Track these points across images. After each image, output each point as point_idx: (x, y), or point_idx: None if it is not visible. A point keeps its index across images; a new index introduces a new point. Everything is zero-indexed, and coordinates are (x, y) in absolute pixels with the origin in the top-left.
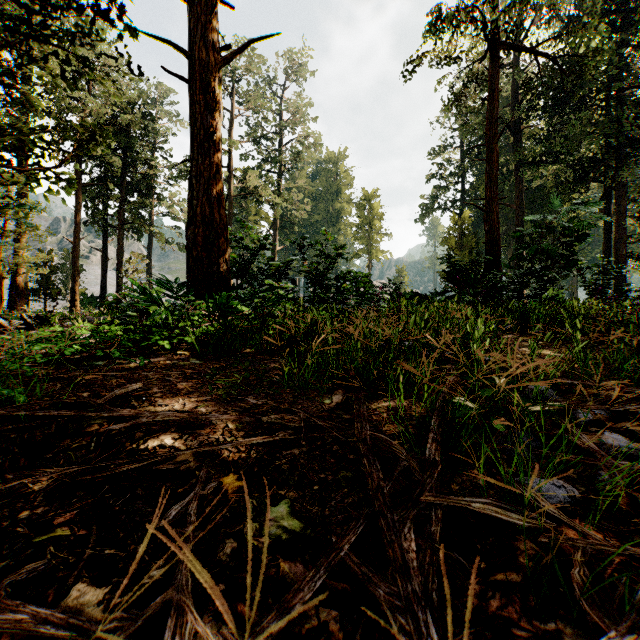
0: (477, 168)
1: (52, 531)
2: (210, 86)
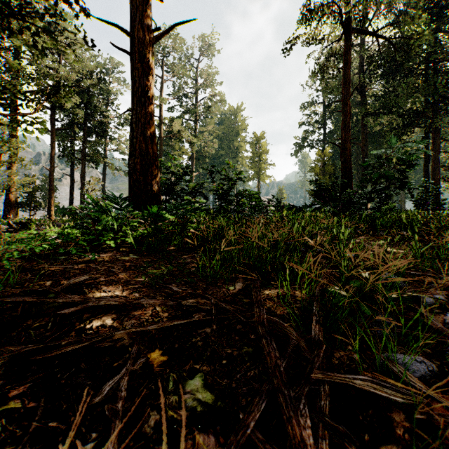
0: (334, 118)
1: (7, 404)
2: (145, 57)
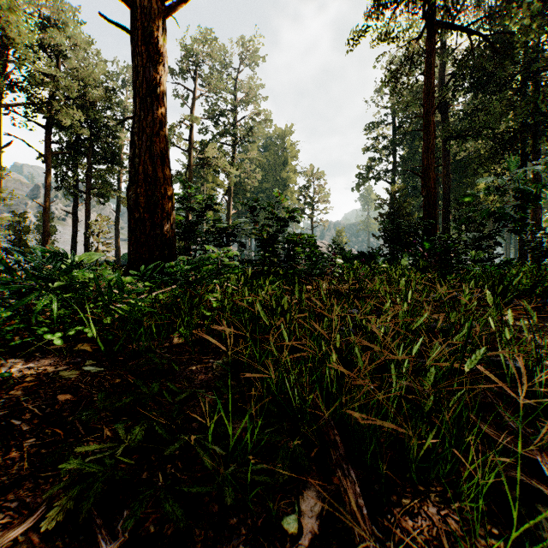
0: (406, 143)
1: None
2: (153, 36)
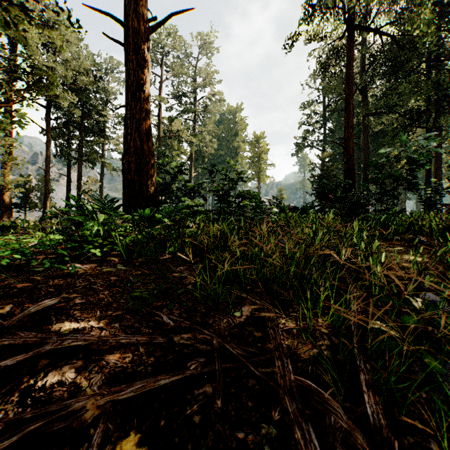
0: (335, 118)
1: None
2: (140, 48)
